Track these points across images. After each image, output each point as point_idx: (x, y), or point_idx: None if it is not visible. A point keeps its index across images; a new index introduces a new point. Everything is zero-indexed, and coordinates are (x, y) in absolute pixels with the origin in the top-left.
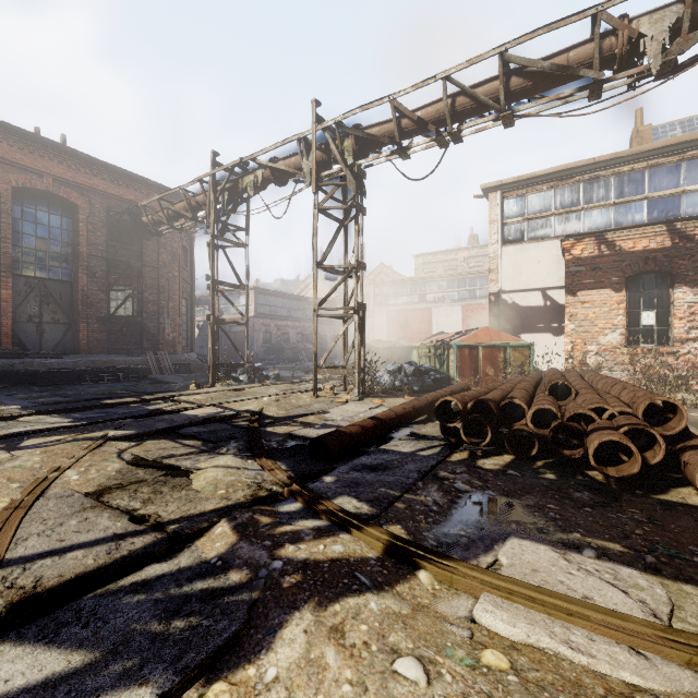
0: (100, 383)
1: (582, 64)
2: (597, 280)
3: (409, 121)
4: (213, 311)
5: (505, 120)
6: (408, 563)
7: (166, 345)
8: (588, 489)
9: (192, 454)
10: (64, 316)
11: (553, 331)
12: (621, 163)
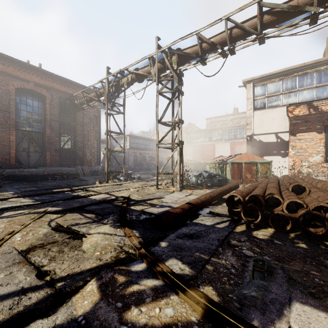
0: (55, 180)
1: (307, 4)
2: (307, 127)
3: (206, 44)
4: (107, 145)
5: (260, 40)
6: None
7: (87, 162)
8: None
9: (88, 223)
10: (40, 149)
11: (281, 154)
12: (320, 65)
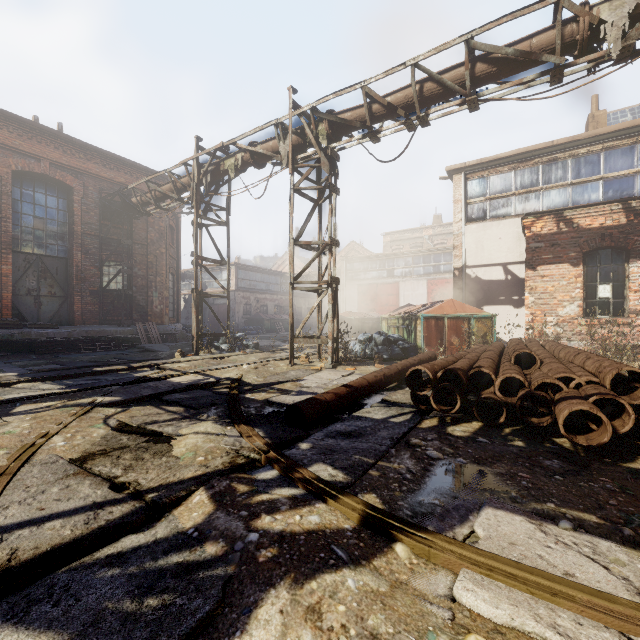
0: (93, 351)
1: (545, 50)
2: (555, 256)
3: (379, 106)
4: (196, 285)
5: (470, 104)
6: (384, 535)
7: (154, 316)
8: (557, 456)
9: (174, 420)
10: (60, 290)
11: (514, 303)
12: (578, 145)
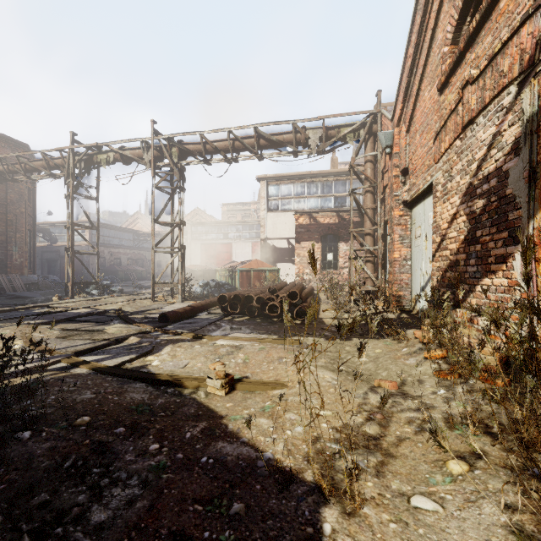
0: None
1: (289, 142)
2: (309, 237)
3: (211, 147)
4: (72, 245)
5: (258, 158)
6: (200, 338)
7: (13, 268)
8: (268, 322)
9: (95, 326)
10: None
11: (292, 261)
12: (322, 176)
